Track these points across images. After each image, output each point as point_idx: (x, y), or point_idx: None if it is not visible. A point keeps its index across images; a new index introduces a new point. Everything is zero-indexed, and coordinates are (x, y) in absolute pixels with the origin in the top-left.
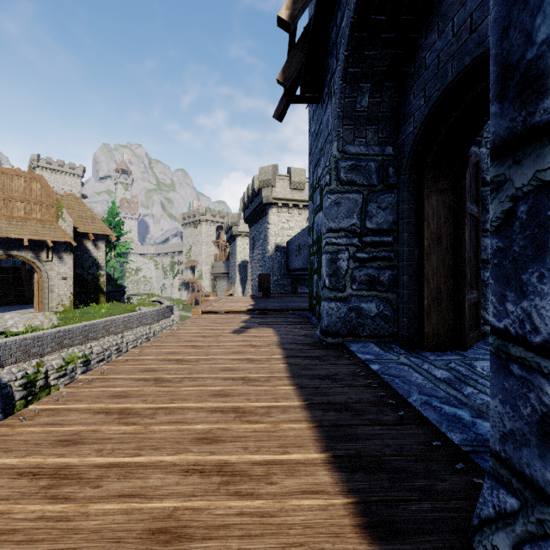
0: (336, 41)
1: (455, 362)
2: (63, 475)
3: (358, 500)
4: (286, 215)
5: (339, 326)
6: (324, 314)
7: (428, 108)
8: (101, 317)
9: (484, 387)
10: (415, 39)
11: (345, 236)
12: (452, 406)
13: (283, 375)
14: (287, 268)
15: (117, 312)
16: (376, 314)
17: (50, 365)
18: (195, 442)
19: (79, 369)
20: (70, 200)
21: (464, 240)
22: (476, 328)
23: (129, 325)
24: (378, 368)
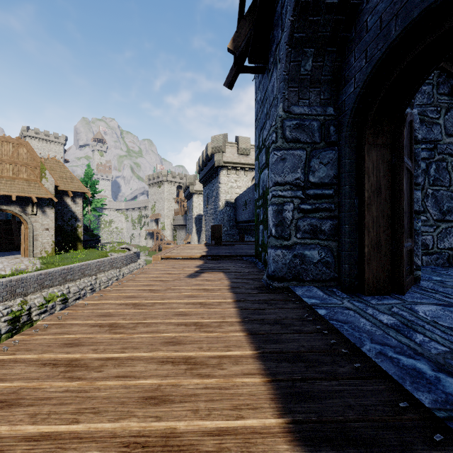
0: (281, 13)
1: (397, 306)
2: None
3: None
4: (234, 176)
5: (285, 272)
6: (270, 261)
7: (371, 66)
8: (78, 262)
9: (433, 334)
10: (356, 4)
11: (290, 189)
12: (409, 357)
13: (234, 321)
14: (235, 220)
15: (91, 257)
16: (319, 261)
17: (32, 303)
18: (141, 402)
19: (58, 306)
20: (52, 163)
21: (402, 192)
22: (410, 273)
23: (102, 268)
24: (325, 313)
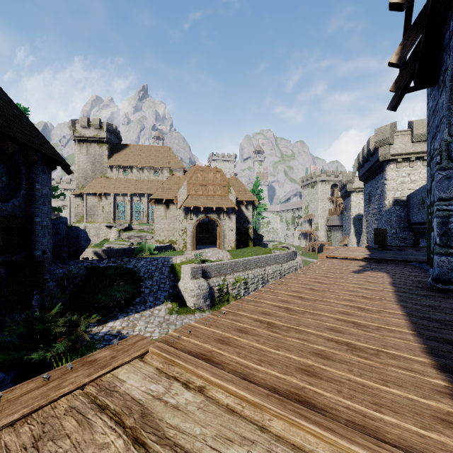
0: (449, 43)
1: None
2: (289, 309)
3: (427, 347)
4: (407, 169)
5: (450, 276)
6: (435, 266)
7: None
8: (252, 255)
9: None
10: None
11: None
12: None
13: (391, 300)
14: (407, 221)
15: (260, 253)
16: None
17: (229, 281)
18: (339, 313)
19: (242, 286)
20: (233, 181)
21: None
22: None
23: (268, 262)
24: None
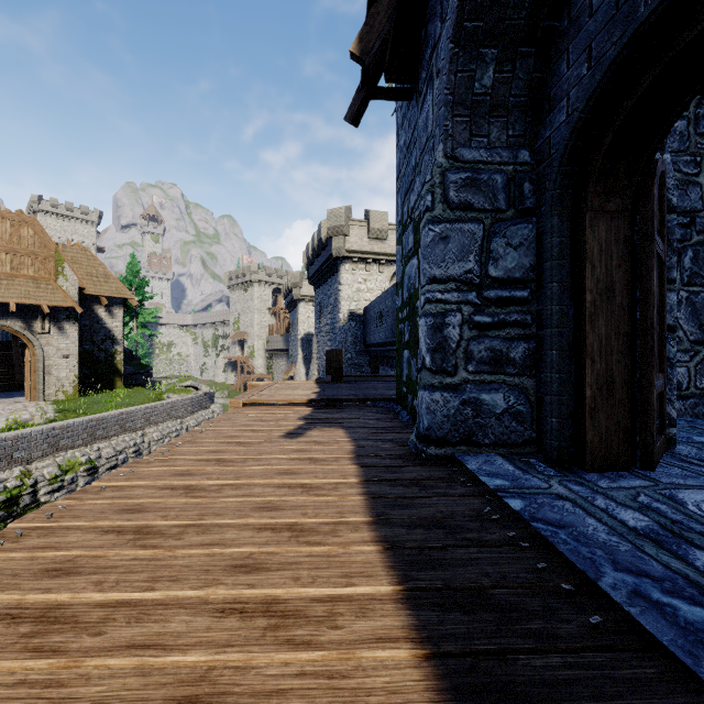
0: None
1: (646, 492)
2: None
3: None
4: (363, 273)
5: (447, 430)
6: (423, 410)
7: (601, 71)
8: (115, 408)
9: None
10: None
11: (457, 289)
12: (692, 604)
13: (360, 520)
14: (364, 343)
15: (137, 401)
16: (505, 411)
17: (39, 475)
18: None
19: (81, 479)
20: (75, 252)
21: (651, 292)
22: (660, 432)
23: (153, 418)
24: (522, 506)
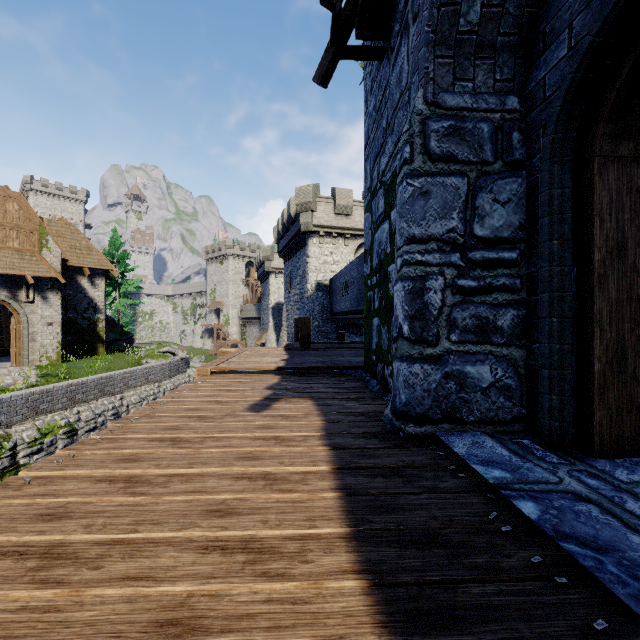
0: None
1: None
2: None
3: None
4: (329, 246)
5: (428, 406)
6: (399, 384)
7: None
8: (95, 373)
9: None
10: None
11: (439, 250)
12: None
13: (335, 533)
14: (331, 311)
15: (117, 366)
16: (491, 385)
17: (19, 438)
18: None
19: (61, 441)
20: (60, 226)
21: None
22: None
23: (131, 383)
24: (538, 512)
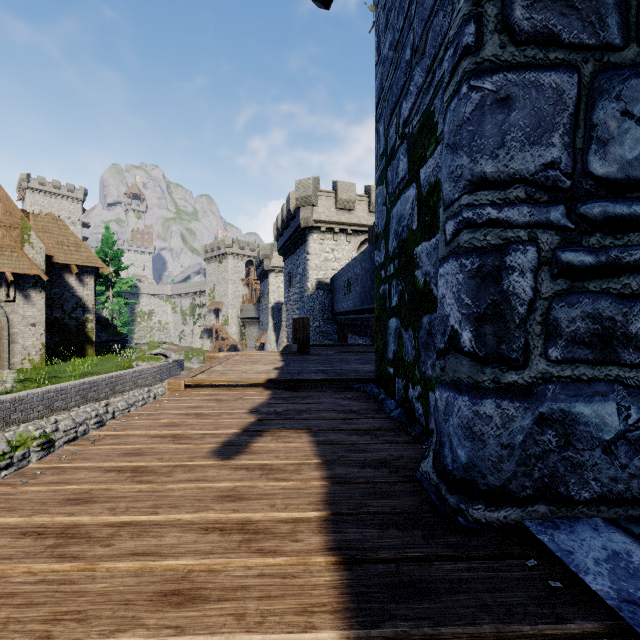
0: None
1: None
2: None
3: None
4: (331, 242)
5: (510, 473)
6: (451, 428)
7: None
8: (79, 377)
9: None
10: None
11: (528, 200)
12: None
13: None
14: (332, 311)
15: (103, 369)
16: (619, 436)
17: None
18: None
19: (34, 454)
20: (46, 221)
21: None
22: None
23: (118, 387)
24: None
